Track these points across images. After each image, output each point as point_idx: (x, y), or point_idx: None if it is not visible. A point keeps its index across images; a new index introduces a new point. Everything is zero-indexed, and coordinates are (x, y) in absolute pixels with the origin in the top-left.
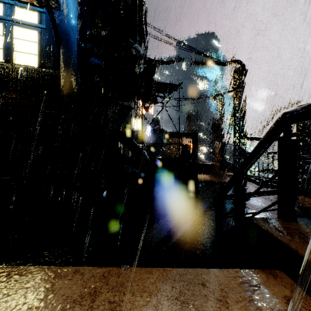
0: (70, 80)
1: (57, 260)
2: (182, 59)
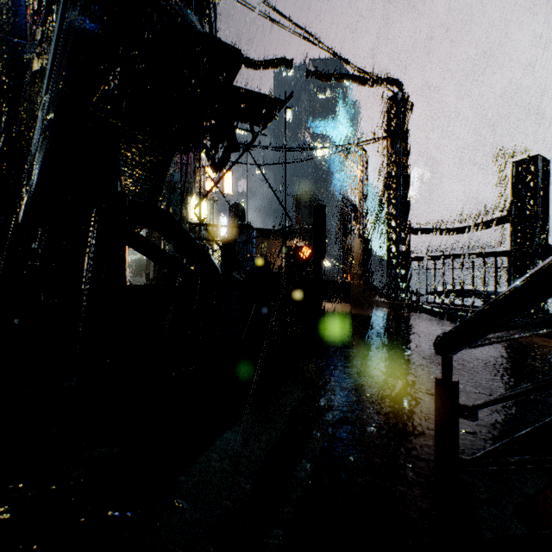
0: (3, 52)
1: None
2: (290, 61)
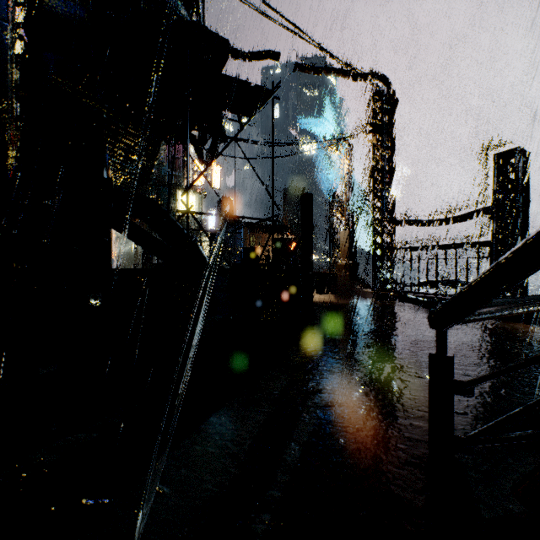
0: None
1: None
2: (277, 53)
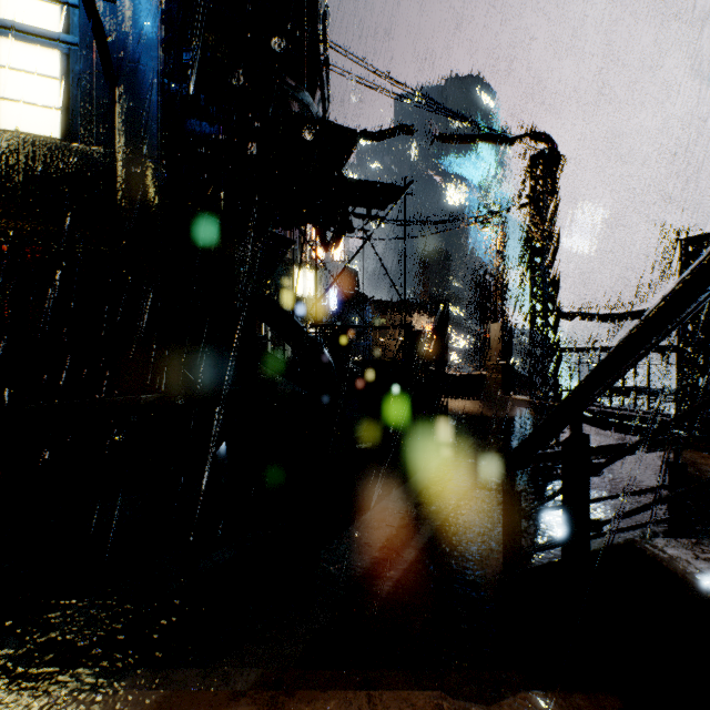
0: (140, 173)
1: (83, 639)
2: (411, 127)
